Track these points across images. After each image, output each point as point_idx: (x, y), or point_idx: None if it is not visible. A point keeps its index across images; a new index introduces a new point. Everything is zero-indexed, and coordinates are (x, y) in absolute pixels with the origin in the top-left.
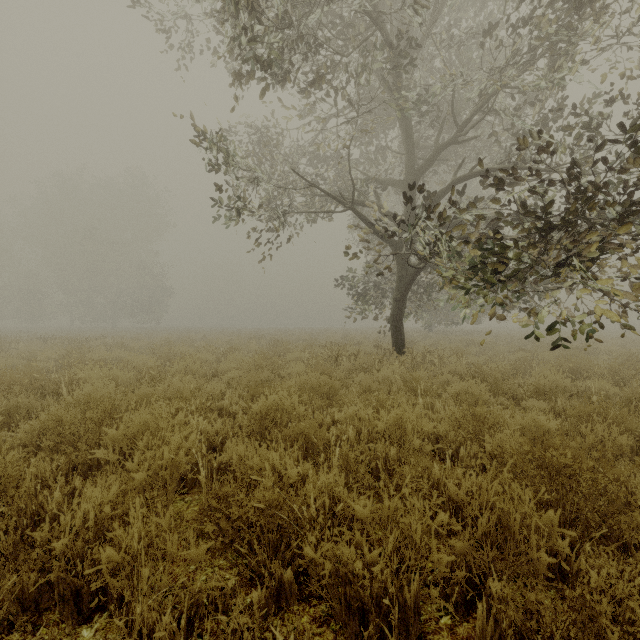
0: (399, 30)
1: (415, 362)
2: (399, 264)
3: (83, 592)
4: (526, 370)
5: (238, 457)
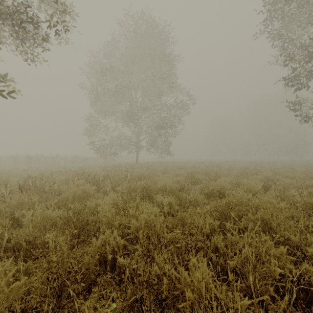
0: None
1: None
2: None
3: None
4: None
5: None
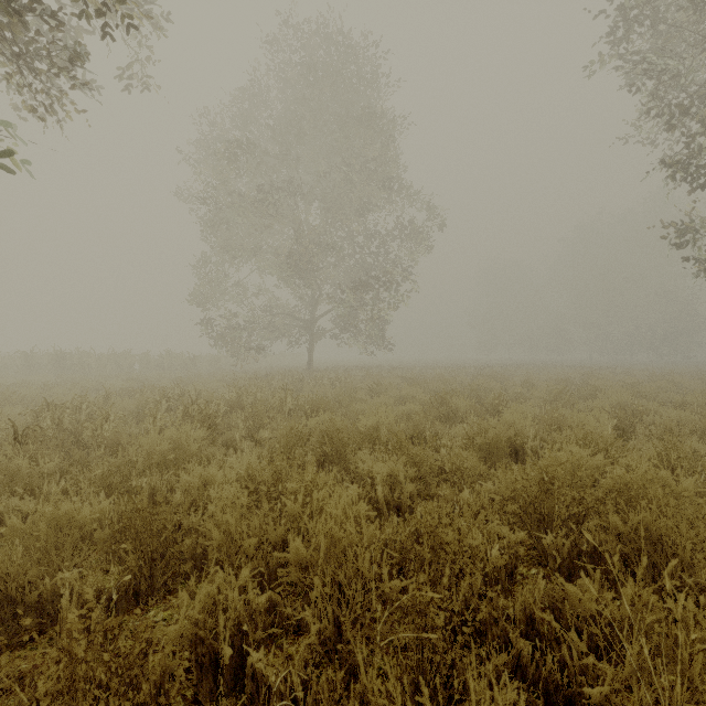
0: None
1: None
2: None
3: None
4: None
5: None
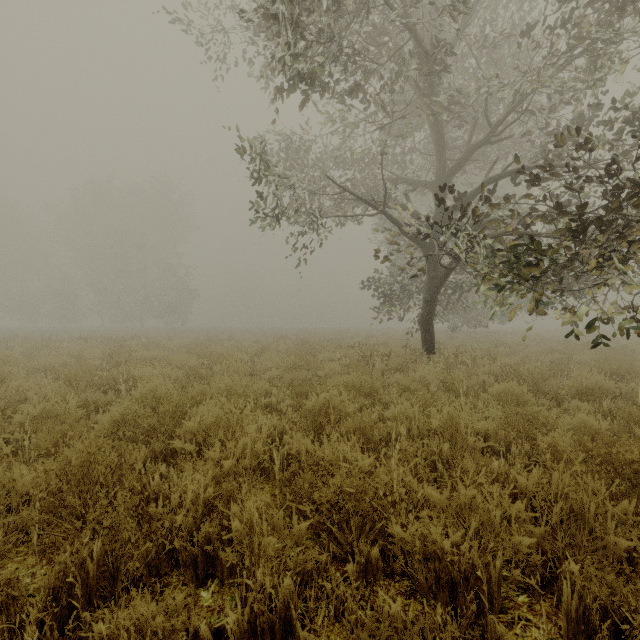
0: (435, 36)
1: (448, 363)
2: (429, 265)
3: (198, 560)
4: (562, 372)
5: (297, 450)
